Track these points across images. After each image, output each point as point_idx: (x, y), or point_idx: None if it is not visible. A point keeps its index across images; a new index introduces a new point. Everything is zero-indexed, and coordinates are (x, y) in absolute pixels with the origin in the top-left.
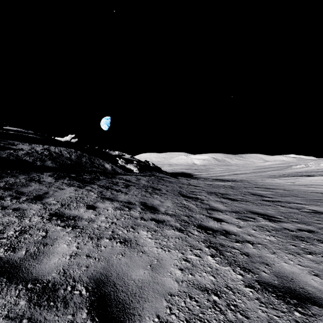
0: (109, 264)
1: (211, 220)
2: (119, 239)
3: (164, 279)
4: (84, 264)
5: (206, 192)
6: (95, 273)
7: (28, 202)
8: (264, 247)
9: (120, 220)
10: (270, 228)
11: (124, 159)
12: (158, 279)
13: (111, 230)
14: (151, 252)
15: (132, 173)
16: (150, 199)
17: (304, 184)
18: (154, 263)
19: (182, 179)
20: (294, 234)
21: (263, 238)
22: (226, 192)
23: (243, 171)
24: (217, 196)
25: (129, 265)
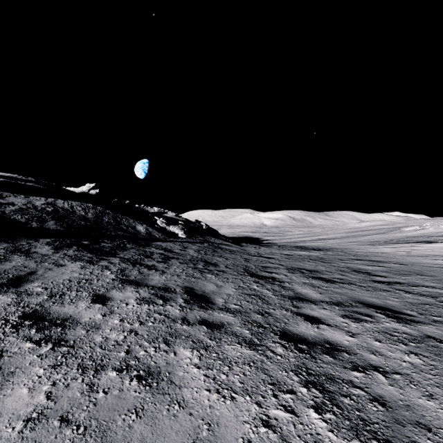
0: (104, 442)
1: (301, 320)
2: (137, 371)
3: None
4: None
5: (285, 267)
6: None
7: None
8: (408, 381)
9: (145, 326)
10: (403, 336)
11: (166, 218)
12: None
13: (125, 349)
14: (196, 403)
15: (176, 238)
16: (200, 281)
17: (424, 254)
18: (201, 437)
19: (248, 247)
20: None
21: (400, 360)
22: (316, 268)
23: (332, 235)
24: (303, 275)
25: None
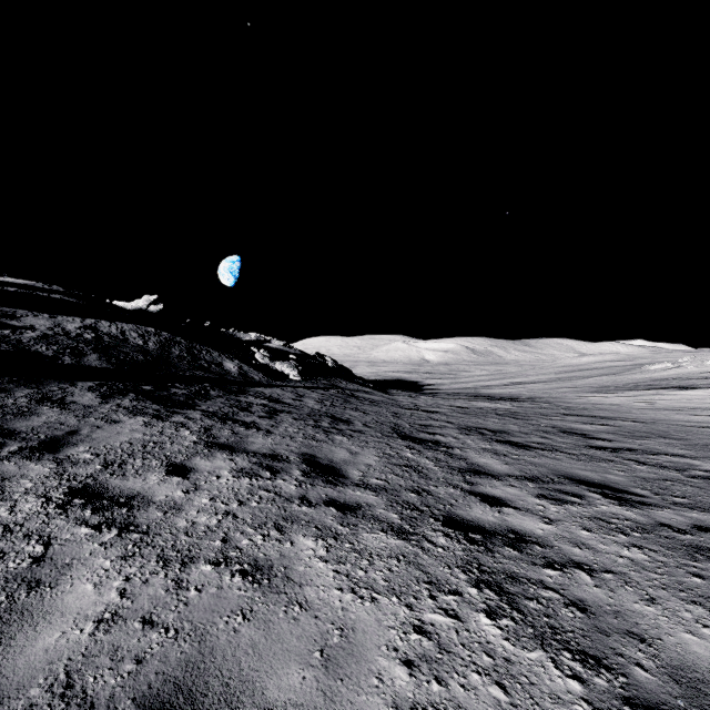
0: (204, 648)
1: (475, 501)
2: (240, 565)
3: (360, 701)
4: (132, 650)
5: (456, 426)
6: (158, 685)
7: (20, 458)
8: (623, 582)
9: (247, 507)
10: (625, 523)
11: (269, 350)
12: (344, 703)
13: (221, 537)
14: (324, 605)
15: (286, 382)
16: (326, 445)
17: (676, 407)
18: (331, 643)
19: (399, 396)
20: (691, 541)
21: (615, 555)
22: (503, 427)
23: (534, 378)
24: (483, 437)
25: (262, 652)
